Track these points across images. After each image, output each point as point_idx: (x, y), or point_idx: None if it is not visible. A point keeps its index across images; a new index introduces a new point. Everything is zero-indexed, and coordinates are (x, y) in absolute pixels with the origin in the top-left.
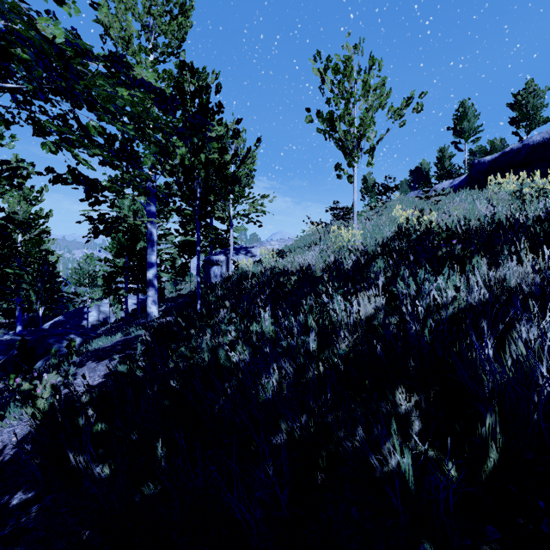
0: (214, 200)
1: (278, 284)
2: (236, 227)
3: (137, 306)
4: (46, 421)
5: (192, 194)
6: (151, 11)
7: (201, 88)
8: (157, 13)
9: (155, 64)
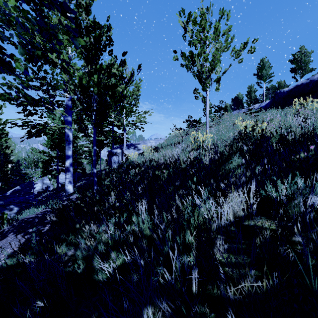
0: (106, 112)
1: (154, 175)
2: (128, 131)
3: None
4: None
5: (89, 107)
6: None
7: (94, 24)
8: None
9: None
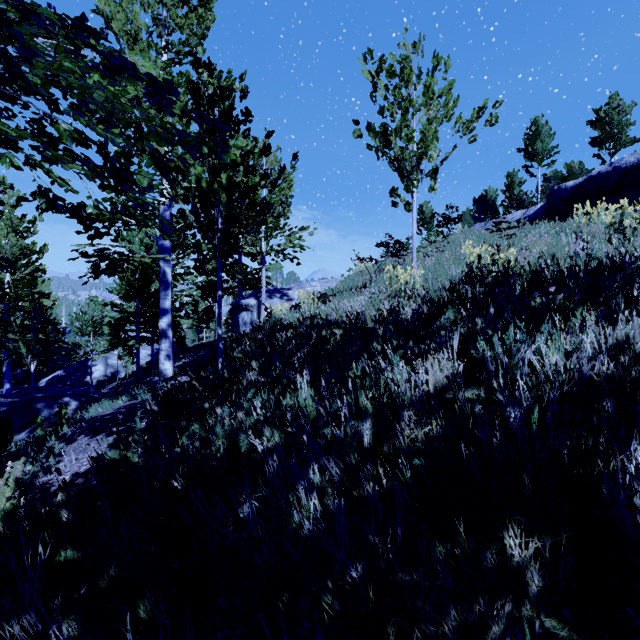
0: (239, 233)
1: (319, 338)
2: (270, 265)
3: (152, 358)
4: None
5: (212, 225)
6: None
7: (222, 91)
8: (171, 2)
9: (169, 65)
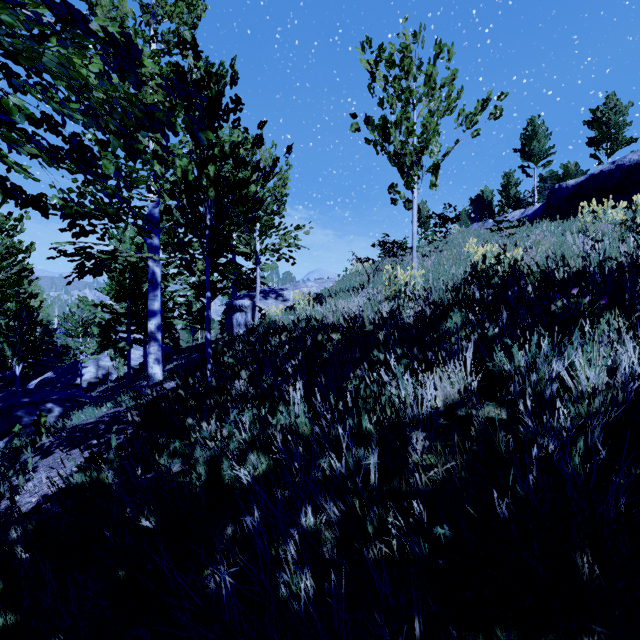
0: (229, 230)
1: (314, 343)
2: (265, 264)
3: (144, 360)
4: None
5: (199, 221)
6: None
7: (209, 76)
8: None
9: (157, 55)
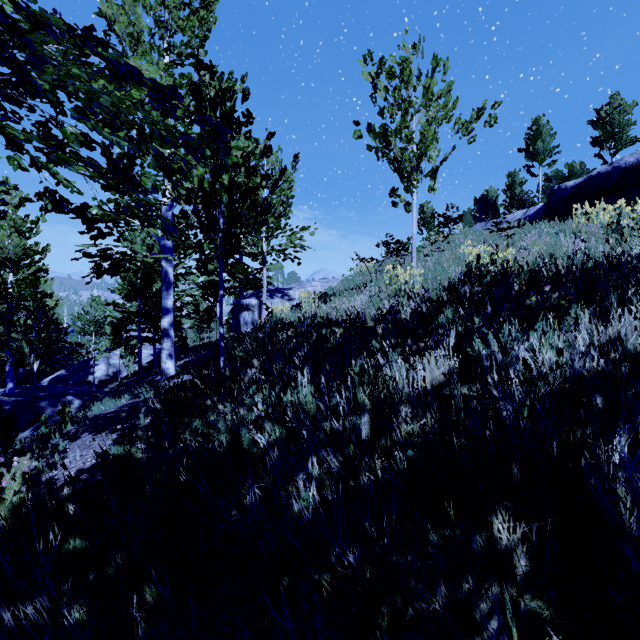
0: (240, 233)
1: (319, 337)
2: (271, 264)
3: (154, 358)
4: (9, 528)
5: (213, 225)
6: (166, 2)
7: (223, 93)
8: (173, 5)
9: (171, 67)
